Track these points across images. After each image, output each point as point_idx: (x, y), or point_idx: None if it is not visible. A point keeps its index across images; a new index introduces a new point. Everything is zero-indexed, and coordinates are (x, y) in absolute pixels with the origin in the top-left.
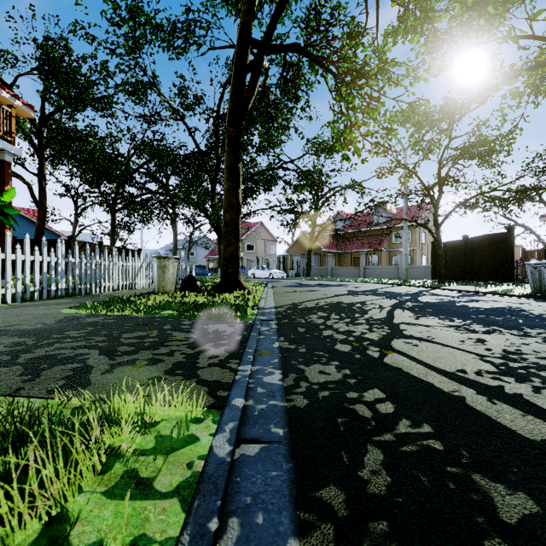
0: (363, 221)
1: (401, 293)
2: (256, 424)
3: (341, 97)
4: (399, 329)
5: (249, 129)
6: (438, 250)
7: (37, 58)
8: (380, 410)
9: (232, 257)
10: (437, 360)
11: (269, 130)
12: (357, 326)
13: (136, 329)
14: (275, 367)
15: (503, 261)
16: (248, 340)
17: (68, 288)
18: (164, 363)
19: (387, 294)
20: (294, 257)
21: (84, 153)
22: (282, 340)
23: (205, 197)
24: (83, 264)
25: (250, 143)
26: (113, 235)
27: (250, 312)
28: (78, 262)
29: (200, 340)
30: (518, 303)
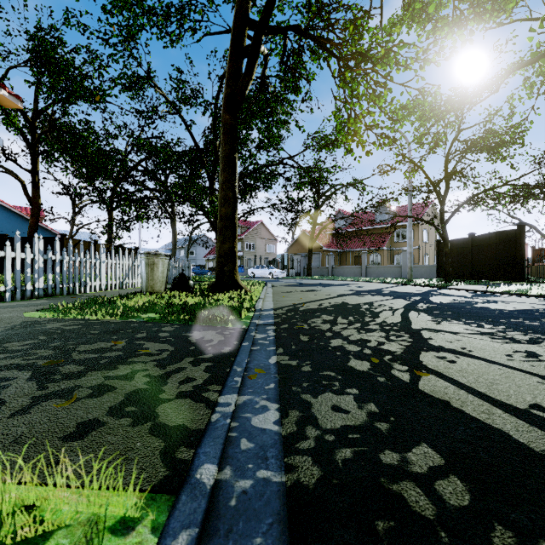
0: (364, 219)
1: (409, 292)
2: (229, 535)
3: (345, 83)
4: (423, 338)
5: (248, 123)
6: (445, 248)
7: (29, 49)
8: (447, 499)
9: (228, 254)
10: (492, 386)
11: (268, 125)
12: (370, 333)
13: (99, 339)
14: (271, 397)
15: (513, 259)
16: (238, 353)
17: (47, 288)
18: (114, 392)
19: (395, 294)
20: (295, 256)
21: (77, 148)
22: (281, 353)
23: (202, 193)
24: (65, 261)
25: (249, 138)
26: (110, 234)
27: (245, 315)
28: (60, 259)
29: (176, 354)
30: (542, 304)
